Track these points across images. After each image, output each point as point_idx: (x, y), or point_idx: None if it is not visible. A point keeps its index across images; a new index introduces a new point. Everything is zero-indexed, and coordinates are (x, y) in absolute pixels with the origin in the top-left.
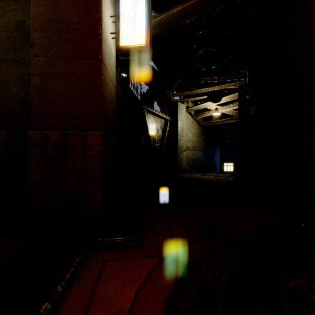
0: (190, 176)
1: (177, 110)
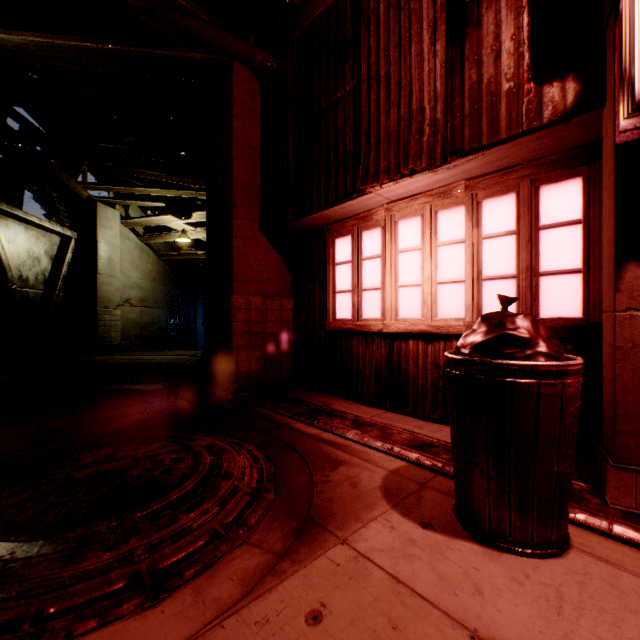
0: (120, 360)
1: (97, 220)
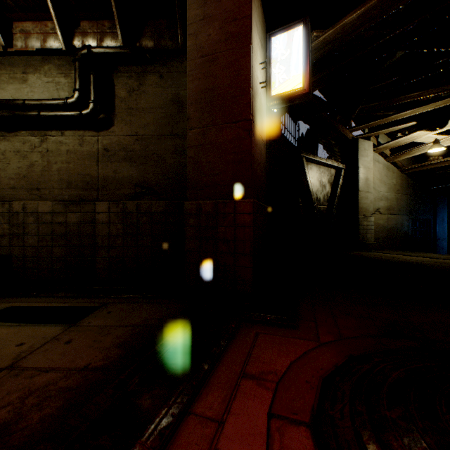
0: (380, 256)
1: (358, 152)
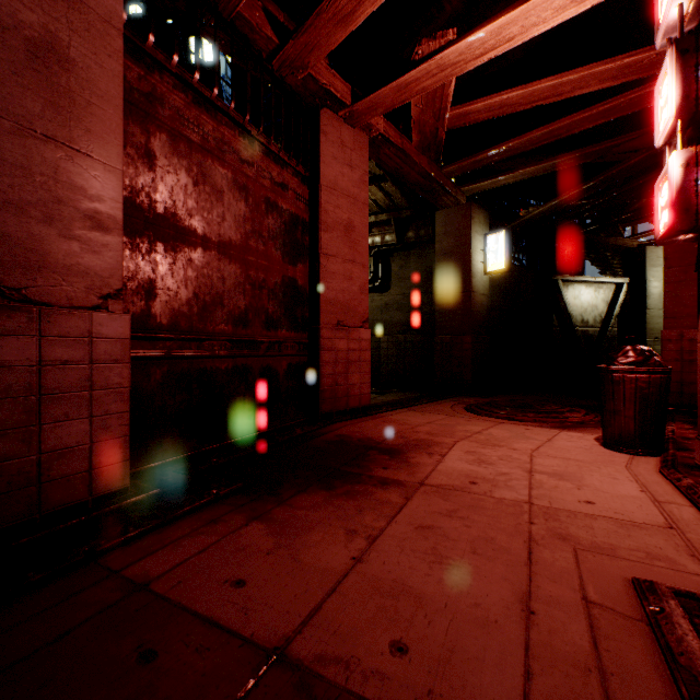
0: None
1: (645, 262)
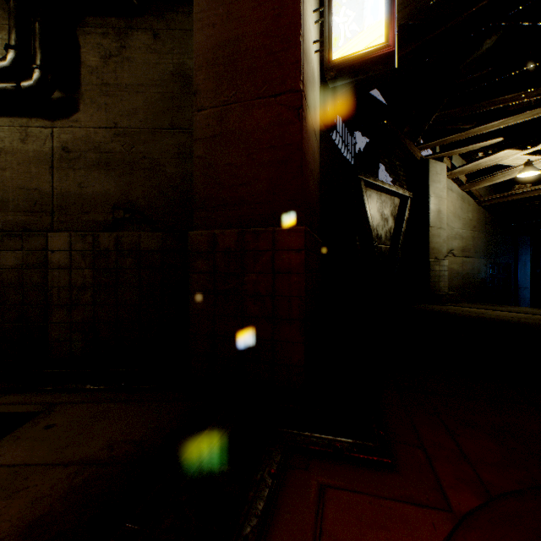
0: (462, 312)
1: (428, 176)
